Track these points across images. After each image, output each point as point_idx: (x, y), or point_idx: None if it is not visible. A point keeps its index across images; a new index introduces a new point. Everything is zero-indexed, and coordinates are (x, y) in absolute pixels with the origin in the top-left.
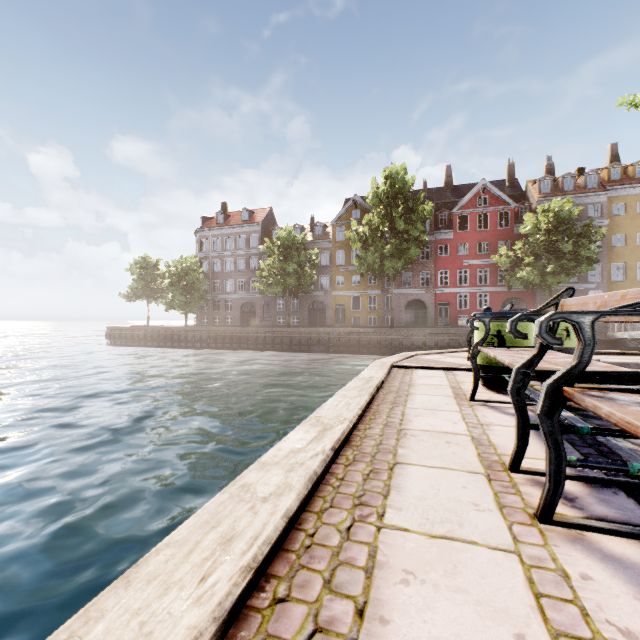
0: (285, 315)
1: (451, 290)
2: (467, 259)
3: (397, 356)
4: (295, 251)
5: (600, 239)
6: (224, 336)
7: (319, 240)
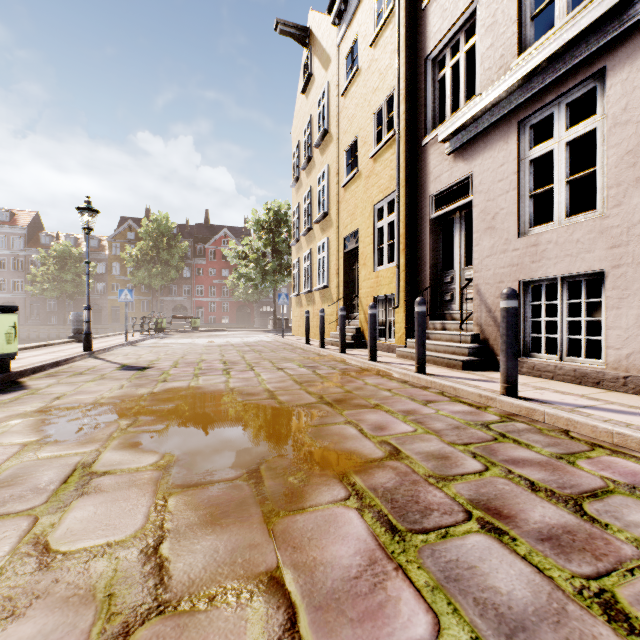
0: (57, 315)
1: (205, 299)
2: (216, 279)
3: None
4: (73, 263)
5: None
6: None
7: (95, 252)
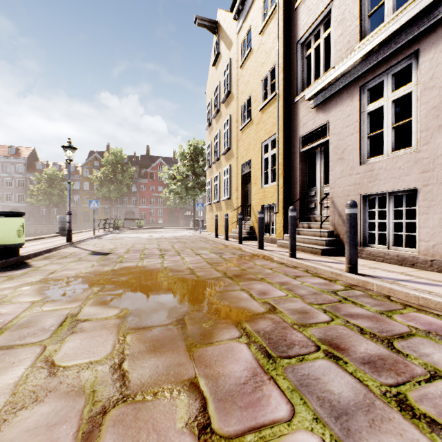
0: (47, 217)
1: (147, 207)
2: (154, 193)
3: None
4: (58, 182)
5: None
6: None
7: (73, 175)
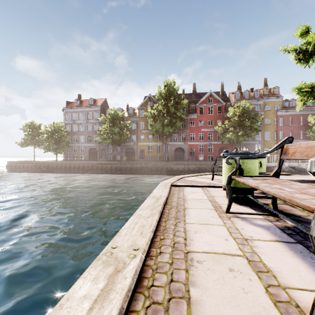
0: (113, 155)
1: (196, 143)
2: (203, 128)
3: (173, 178)
4: (118, 121)
5: (261, 120)
6: (79, 166)
7: (131, 116)
